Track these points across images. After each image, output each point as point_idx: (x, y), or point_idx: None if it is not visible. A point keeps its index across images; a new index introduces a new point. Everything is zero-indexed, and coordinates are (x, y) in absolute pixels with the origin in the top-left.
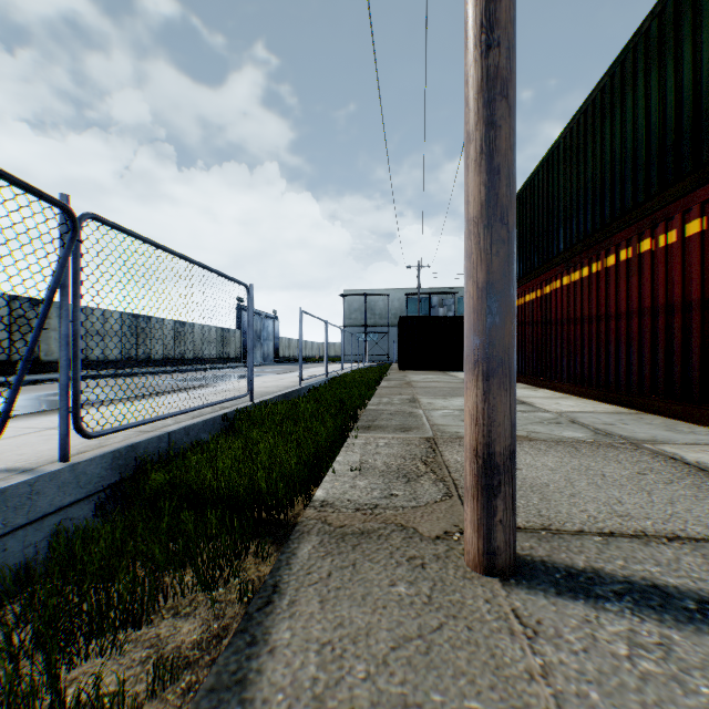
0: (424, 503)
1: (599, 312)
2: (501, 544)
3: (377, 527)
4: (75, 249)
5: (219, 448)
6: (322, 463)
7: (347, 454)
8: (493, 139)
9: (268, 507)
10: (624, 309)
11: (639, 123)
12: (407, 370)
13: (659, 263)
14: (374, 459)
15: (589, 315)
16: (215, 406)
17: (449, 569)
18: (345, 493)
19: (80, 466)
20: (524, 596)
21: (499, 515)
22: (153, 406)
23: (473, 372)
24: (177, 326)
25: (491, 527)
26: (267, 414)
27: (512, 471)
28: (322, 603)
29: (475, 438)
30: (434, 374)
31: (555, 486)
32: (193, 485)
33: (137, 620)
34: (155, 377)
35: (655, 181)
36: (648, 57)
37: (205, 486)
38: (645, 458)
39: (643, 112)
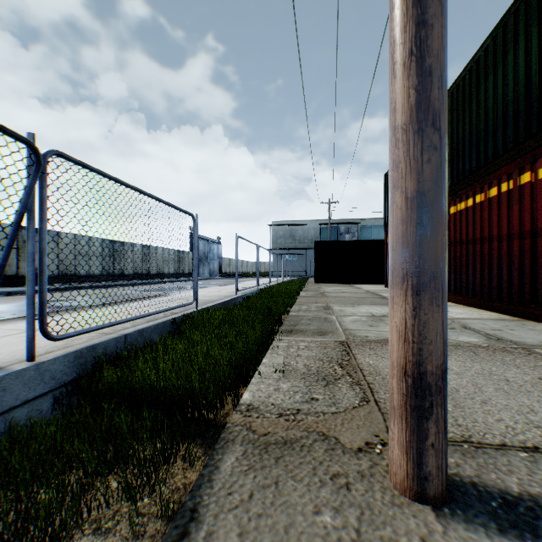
0: (343, 408)
1: (483, 235)
2: (432, 469)
3: (299, 436)
4: (41, 180)
5: (166, 348)
6: (250, 366)
7: (272, 356)
8: (424, 39)
9: (200, 407)
10: (505, 232)
11: (520, 75)
12: (320, 283)
13: (539, 192)
14: (296, 361)
15: (474, 237)
16: (167, 311)
17: (375, 492)
18: (269, 396)
19: (44, 365)
20: (463, 533)
21: (430, 438)
22: (118, 311)
23: (401, 287)
24: (144, 249)
25: (421, 451)
26: (207, 319)
27: (443, 391)
28: (242, 536)
29: (404, 355)
30: (343, 286)
31: (465, 392)
32: (136, 384)
33: (55, 539)
34: (126, 288)
35: (535, 122)
36: (528, 18)
37: (146, 386)
38: (540, 362)
39: (523, 65)
